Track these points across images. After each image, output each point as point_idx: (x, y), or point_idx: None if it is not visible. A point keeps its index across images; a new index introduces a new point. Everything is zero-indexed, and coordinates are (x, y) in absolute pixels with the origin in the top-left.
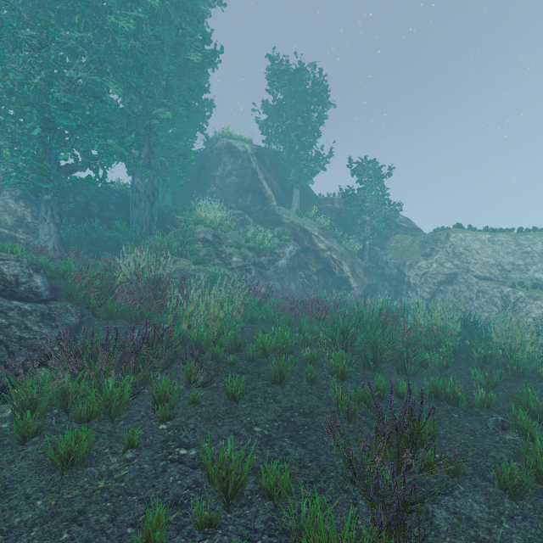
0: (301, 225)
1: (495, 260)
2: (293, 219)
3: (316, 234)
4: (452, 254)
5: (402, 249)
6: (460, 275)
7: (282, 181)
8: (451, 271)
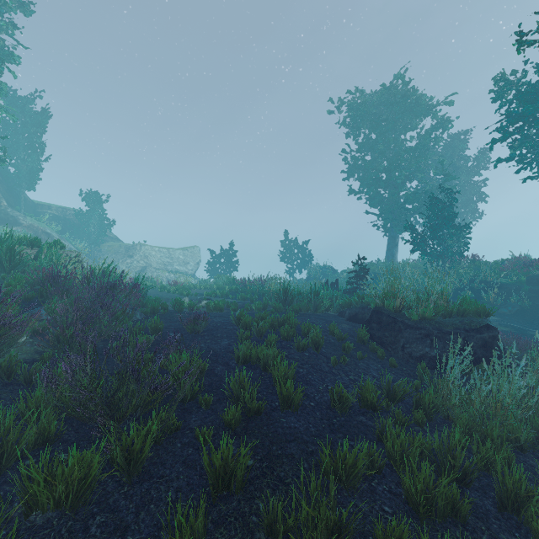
0: (43, 229)
1: (162, 260)
2: (32, 222)
3: (59, 237)
4: (144, 256)
5: (114, 251)
6: (148, 267)
7: (4, 183)
8: (144, 266)
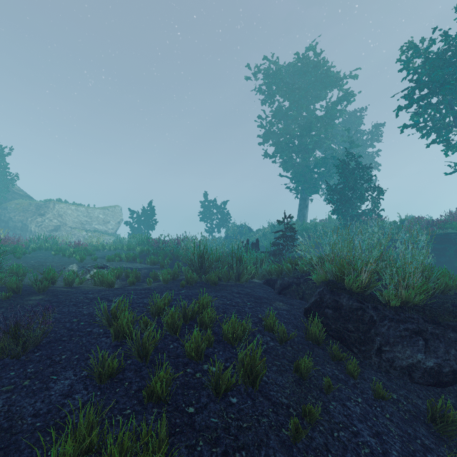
0: None
1: (79, 219)
2: None
3: None
4: (58, 215)
5: (22, 209)
6: (62, 226)
7: None
8: (57, 224)
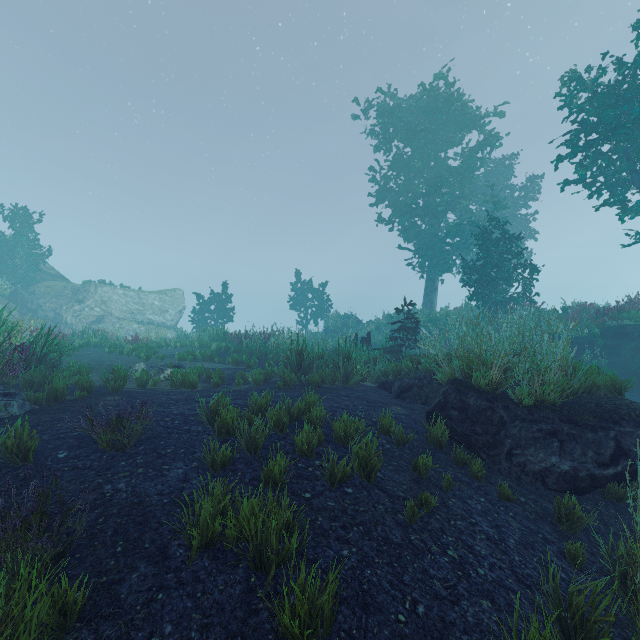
0: None
1: (128, 307)
2: None
3: None
4: (101, 301)
5: (55, 294)
6: (107, 317)
7: None
8: (101, 314)
